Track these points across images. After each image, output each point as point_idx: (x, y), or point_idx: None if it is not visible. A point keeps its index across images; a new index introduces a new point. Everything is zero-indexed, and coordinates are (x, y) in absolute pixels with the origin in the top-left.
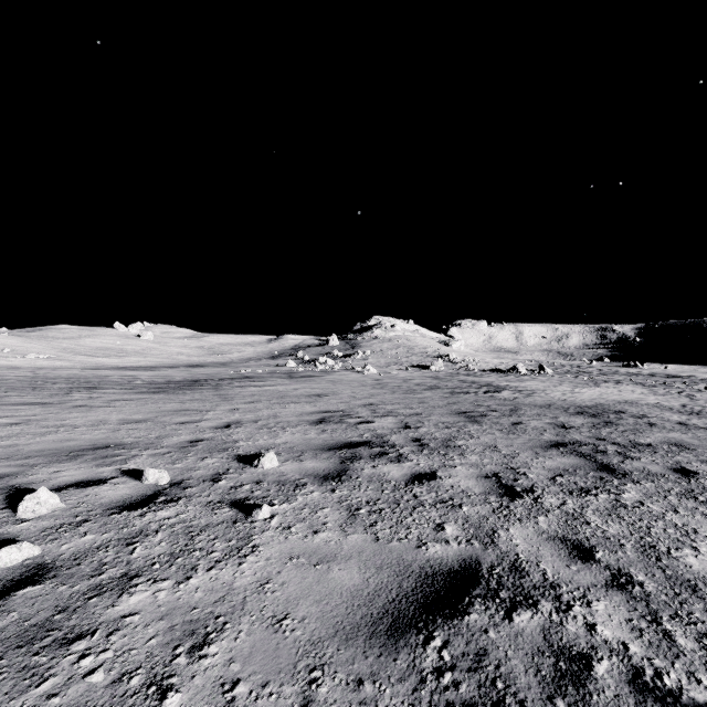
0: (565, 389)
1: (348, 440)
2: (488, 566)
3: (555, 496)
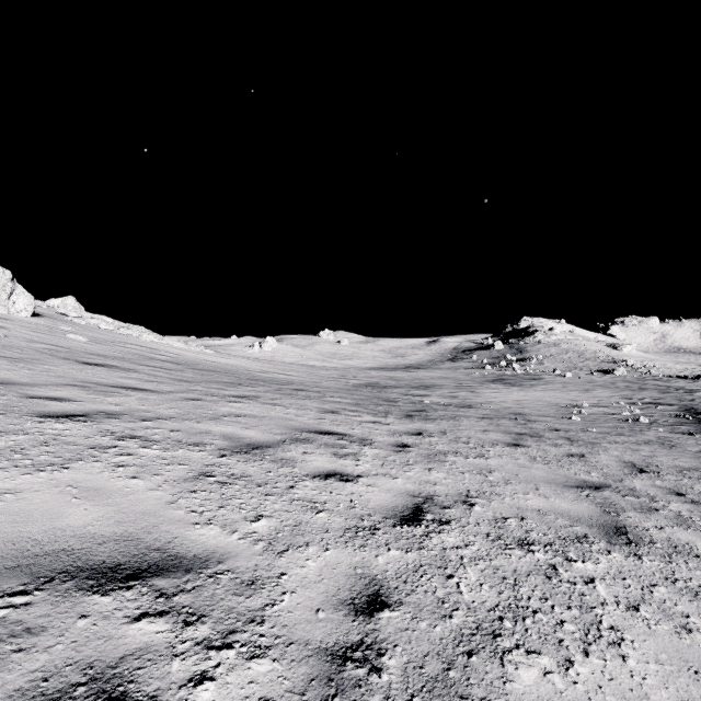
0: None
1: (647, 402)
2: None
3: None
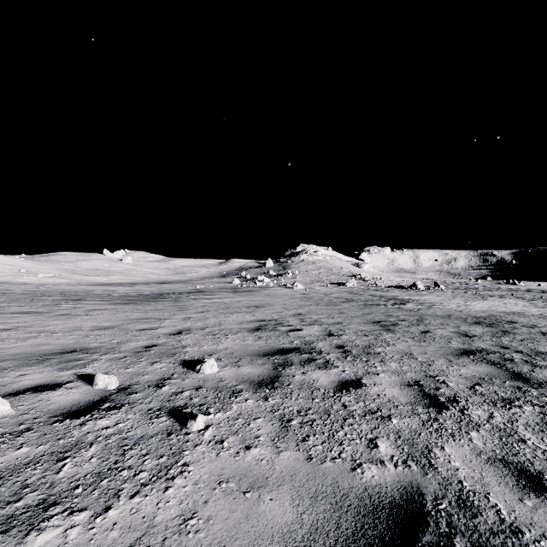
0: (458, 302)
1: (280, 346)
2: (432, 498)
3: (480, 408)
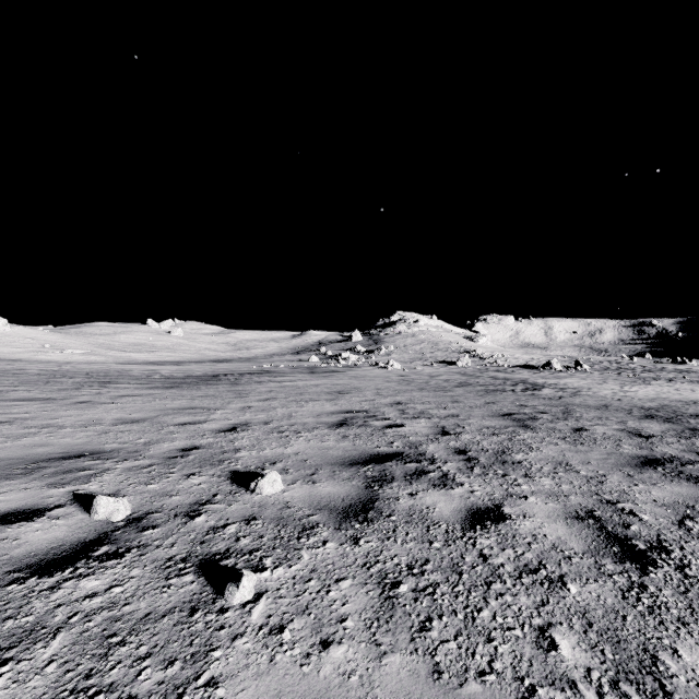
0: (612, 387)
1: (374, 450)
2: None
3: None
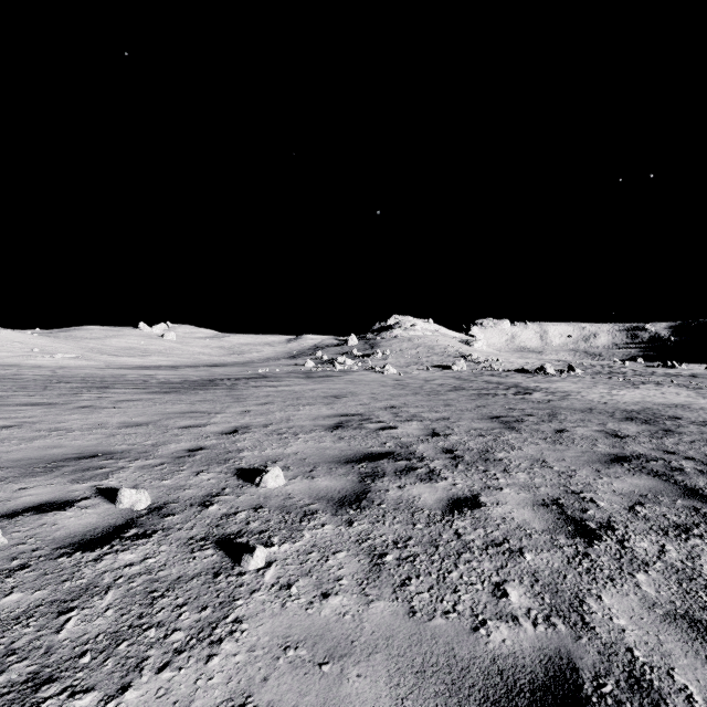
0: (601, 391)
1: (368, 450)
2: (592, 675)
3: (645, 538)
